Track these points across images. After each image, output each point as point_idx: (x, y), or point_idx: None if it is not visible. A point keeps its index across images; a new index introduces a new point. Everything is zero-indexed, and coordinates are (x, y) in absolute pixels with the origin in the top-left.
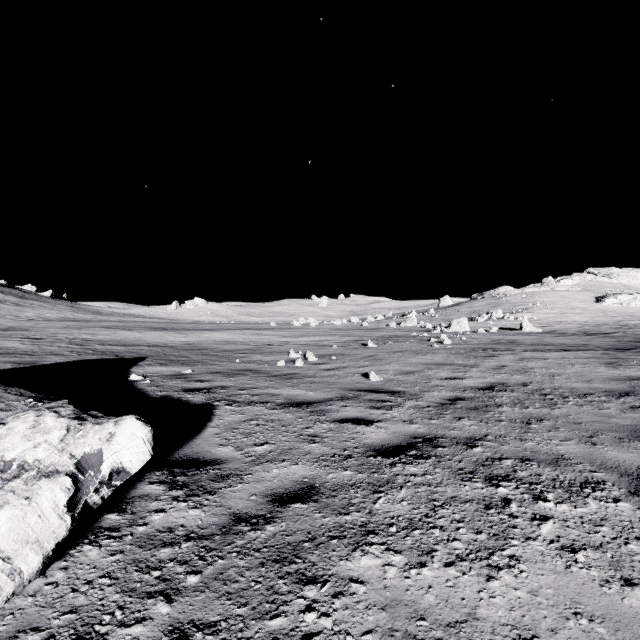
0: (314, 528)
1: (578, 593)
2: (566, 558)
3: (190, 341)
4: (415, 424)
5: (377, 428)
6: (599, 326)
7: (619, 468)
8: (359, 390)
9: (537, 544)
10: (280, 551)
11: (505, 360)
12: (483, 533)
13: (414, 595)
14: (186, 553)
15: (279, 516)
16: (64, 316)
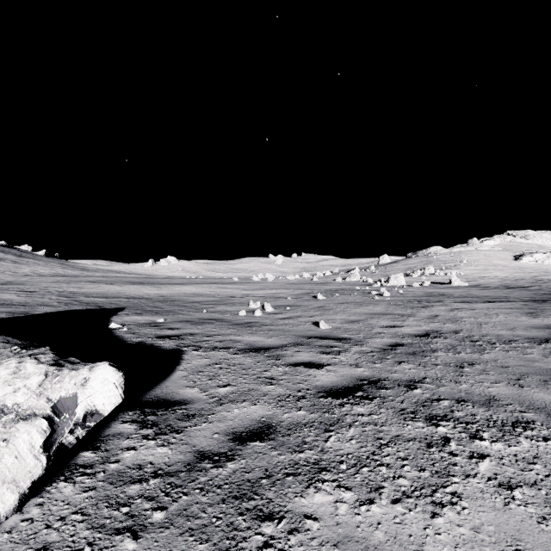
0: (271, 465)
1: (518, 530)
2: (504, 495)
3: (163, 294)
4: (361, 368)
5: (327, 371)
6: (518, 281)
7: (546, 409)
8: (310, 337)
9: (476, 481)
10: (240, 488)
11: (438, 310)
12: (426, 470)
13: (364, 532)
14: (153, 489)
15: (239, 454)
16: (55, 272)
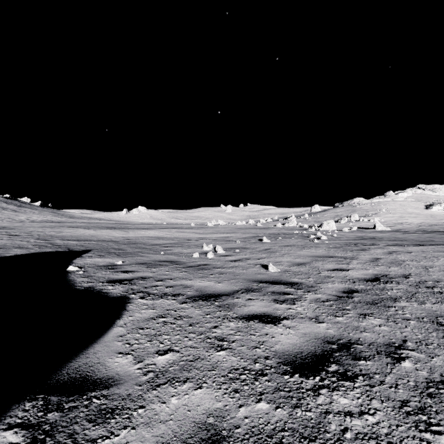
0: None
1: None
2: None
3: (129, 237)
4: (322, 322)
5: (285, 328)
6: (432, 226)
7: None
8: (261, 281)
9: None
10: None
11: (377, 253)
12: None
13: None
14: None
15: None
16: (46, 219)
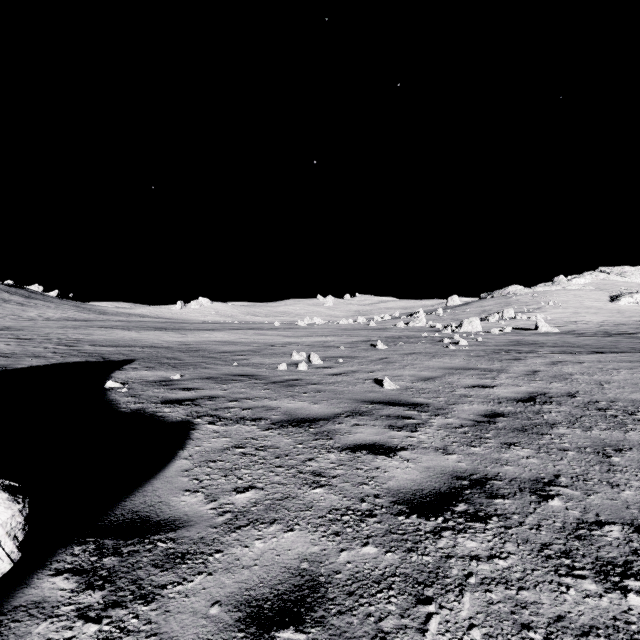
0: None
1: None
2: None
3: (188, 341)
4: (452, 454)
5: (403, 461)
6: (618, 326)
7: None
8: (373, 402)
9: None
10: None
11: (535, 364)
12: None
13: None
14: None
15: None
16: (67, 316)
